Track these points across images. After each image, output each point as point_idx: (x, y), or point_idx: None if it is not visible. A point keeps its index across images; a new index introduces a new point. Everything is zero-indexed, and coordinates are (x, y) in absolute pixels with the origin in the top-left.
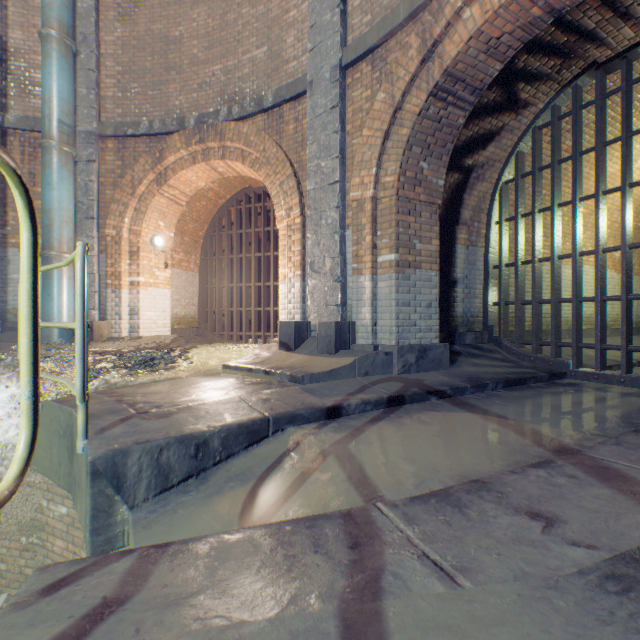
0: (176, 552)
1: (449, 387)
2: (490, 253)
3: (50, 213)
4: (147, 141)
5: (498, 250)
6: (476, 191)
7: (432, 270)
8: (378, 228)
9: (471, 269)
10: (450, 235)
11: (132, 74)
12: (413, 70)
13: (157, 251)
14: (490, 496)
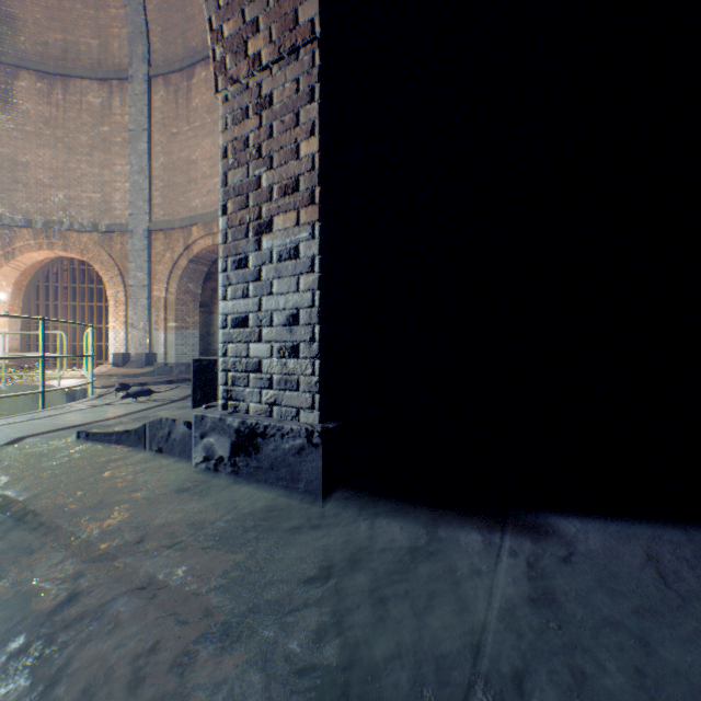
0: None
1: None
2: None
3: None
4: None
5: None
6: None
7: (196, 330)
8: (169, 310)
9: None
10: (212, 310)
11: None
12: (182, 251)
13: (1, 303)
14: None
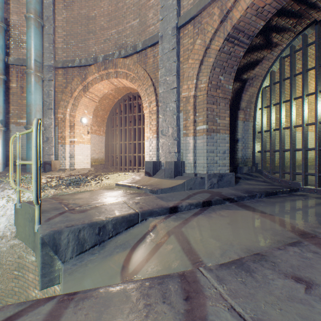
0: (79, 299)
1: (235, 196)
2: (256, 125)
3: (30, 106)
4: (78, 69)
5: (260, 123)
6: (249, 92)
7: (225, 134)
8: (197, 112)
9: (246, 133)
10: (235, 115)
11: (71, 36)
12: (216, 27)
13: (83, 125)
14: (267, 265)
